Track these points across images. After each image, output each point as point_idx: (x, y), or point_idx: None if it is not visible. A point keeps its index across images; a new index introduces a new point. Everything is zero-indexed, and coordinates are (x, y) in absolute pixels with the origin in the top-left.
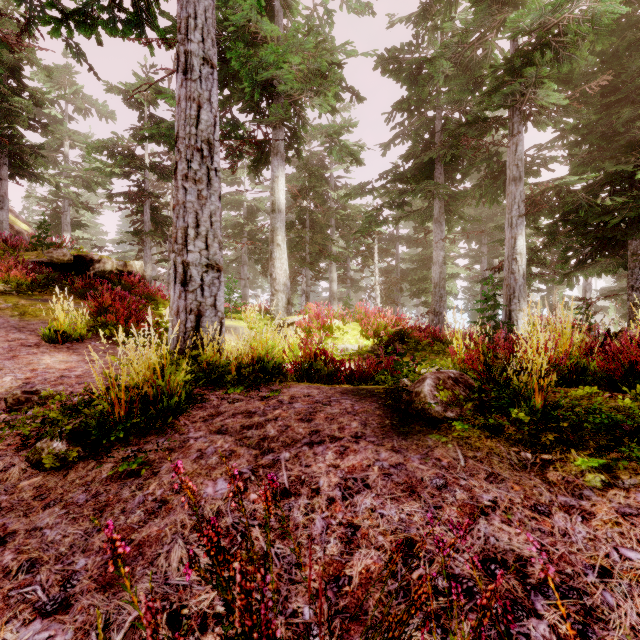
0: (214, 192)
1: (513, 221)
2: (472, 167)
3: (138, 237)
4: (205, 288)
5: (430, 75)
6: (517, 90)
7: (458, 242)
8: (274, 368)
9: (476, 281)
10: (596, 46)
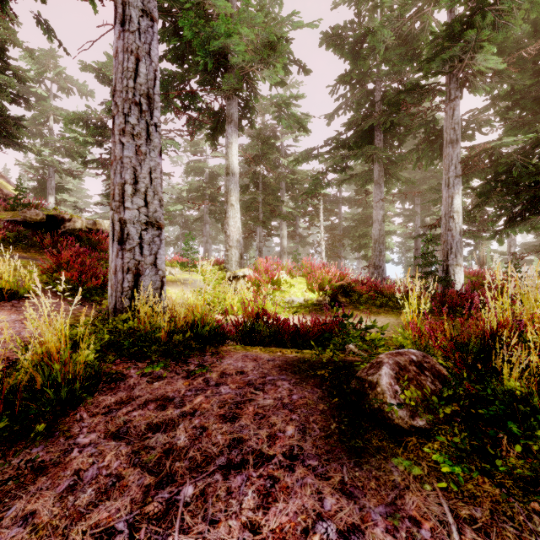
0: (154, 148)
1: (450, 181)
2: (408, 134)
3: (108, 199)
4: (144, 246)
5: (371, 48)
6: (456, 55)
7: (395, 202)
8: (209, 333)
9: (410, 237)
10: (531, 14)
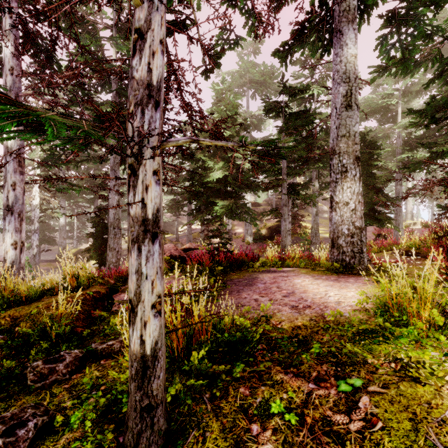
0: None
1: None
2: None
3: None
4: None
5: None
6: None
7: None
8: None
9: None
10: None
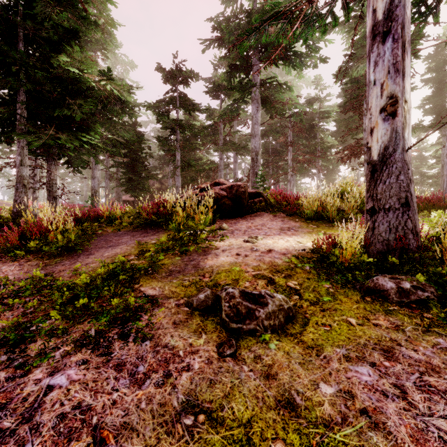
0: None
1: None
2: None
3: None
4: None
5: None
6: None
7: None
8: None
9: None
10: None
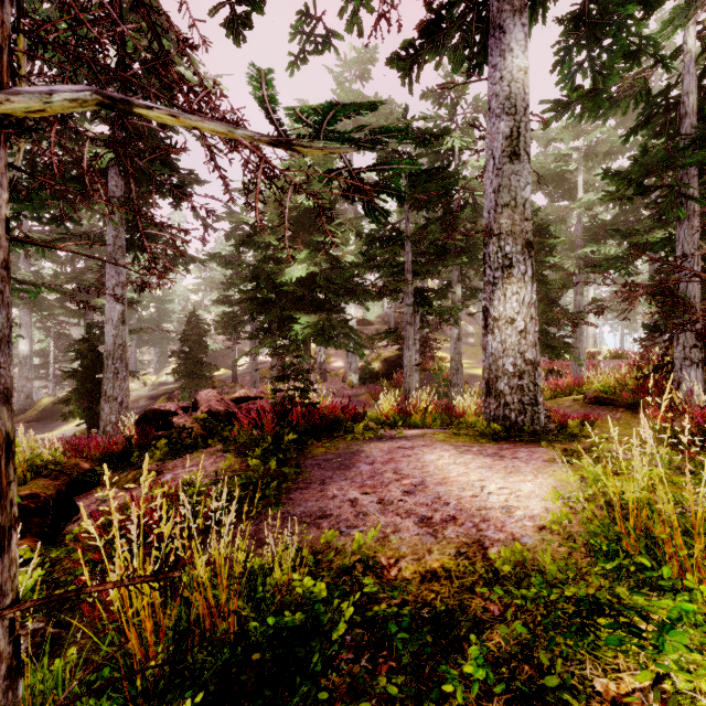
0: None
1: None
2: None
3: None
4: None
5: None
6: None
7: None
8: None
9: None
10: None
